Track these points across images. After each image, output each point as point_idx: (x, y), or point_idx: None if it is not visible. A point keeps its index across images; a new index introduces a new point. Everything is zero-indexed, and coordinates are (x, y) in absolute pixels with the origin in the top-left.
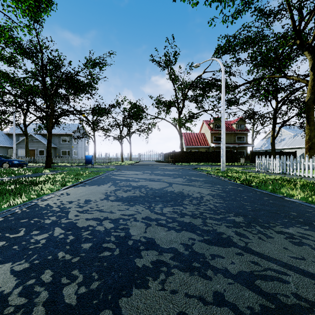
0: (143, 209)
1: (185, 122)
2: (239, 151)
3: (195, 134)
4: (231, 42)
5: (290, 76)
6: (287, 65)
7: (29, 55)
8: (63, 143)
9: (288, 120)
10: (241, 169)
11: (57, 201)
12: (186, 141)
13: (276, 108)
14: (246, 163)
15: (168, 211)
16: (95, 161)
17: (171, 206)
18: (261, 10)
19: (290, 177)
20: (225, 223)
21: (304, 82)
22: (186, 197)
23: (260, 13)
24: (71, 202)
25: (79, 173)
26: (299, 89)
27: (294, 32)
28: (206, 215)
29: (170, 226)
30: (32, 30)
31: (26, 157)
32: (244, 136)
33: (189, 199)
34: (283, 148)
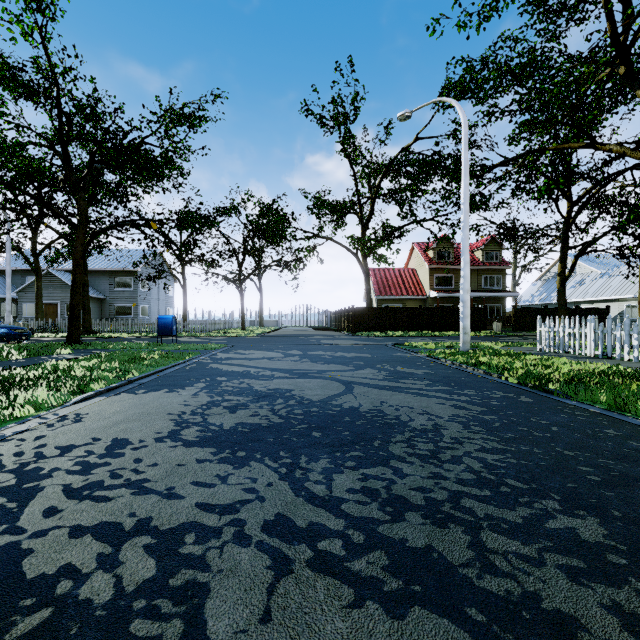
0: (272, 481)
1: (376, 246)
2: (488, 308)
3: (396, 272)
4: (475, 72)
5: (605, 144)
6: (595, 124)
7: (28, 91)
8: (119, 291)
9: (594, 241)
10: (503, 345)
11: (33, 443)
12: (377, 285)
13: (569, 216)
14: (504, 331)
15: (349, 488)
16: (185, 327)
17: (357, 468)
18: (542, 1)
19: (629, 367)
20: (554, 554)
21: (636, 156)
22: (395, 428)
23: (539, 7)
24: (69, 447)
25: (138, 356)
26: (617, 175)
27: (614, 49)
28: (474, 507)
29: (361, 575)
30: (32, 31)
31: (38, 320)
32: (500, 275)
33: (405, 437)
34: (580, 301)
